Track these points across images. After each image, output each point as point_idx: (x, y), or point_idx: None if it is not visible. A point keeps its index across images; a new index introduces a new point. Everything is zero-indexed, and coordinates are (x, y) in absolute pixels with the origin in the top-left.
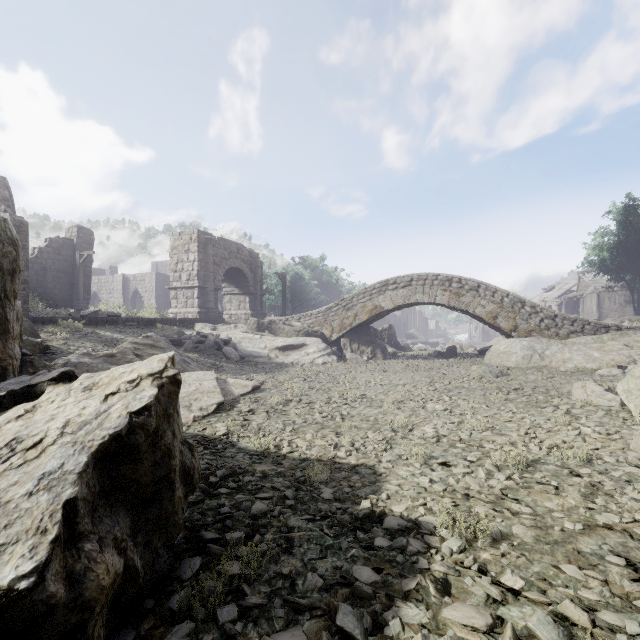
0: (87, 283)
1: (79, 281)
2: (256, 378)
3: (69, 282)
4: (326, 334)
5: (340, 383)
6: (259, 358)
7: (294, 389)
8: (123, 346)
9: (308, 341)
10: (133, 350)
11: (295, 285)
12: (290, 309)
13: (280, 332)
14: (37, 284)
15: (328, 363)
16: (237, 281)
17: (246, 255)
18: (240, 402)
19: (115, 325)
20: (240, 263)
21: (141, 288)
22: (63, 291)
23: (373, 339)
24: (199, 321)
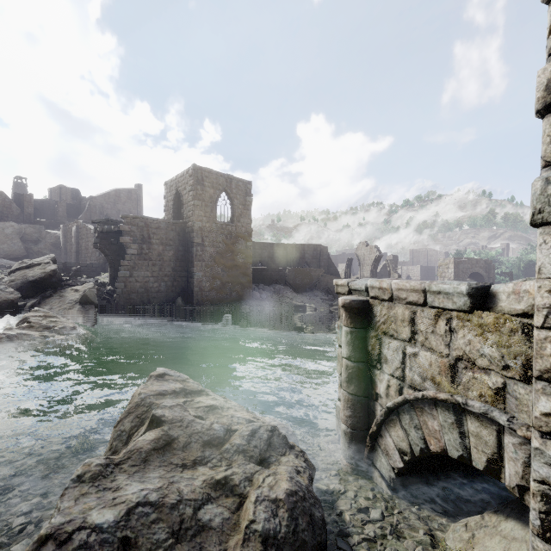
0: None
1: None
2: None
3: None
4: None
5: None
6: None
7: None
8: None
9: None
10: None
11: (527, 270)
12: None
13: None
14: None
15: None
16: (476, 278)
17: (482, 263)
18: None
19: None
20: (478, 269)
21: (411, 274)
22: None
23: None
24: None
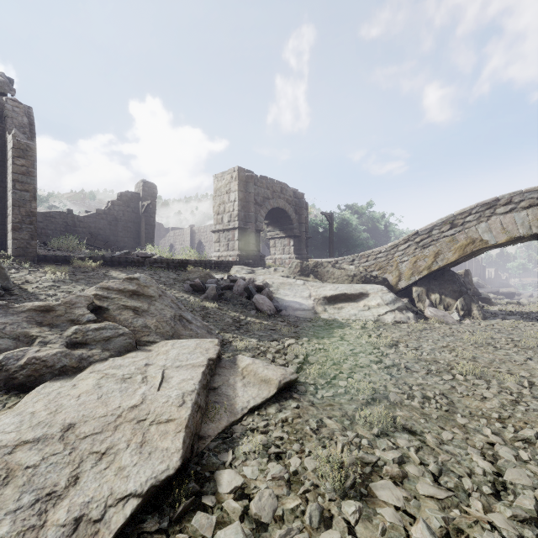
0: (151, 232)
1: (141, 229)
2: (291, 351)
3: (136, 231)
4: (390, 280)
5: (457, 378)
6: (300, 311)
7: (367, 396)
8: (76, 293)
9: (367, 289)
10: (91, 300)
11: (341, 230)
12: (335, 256)
13: (328, 277)
14: (110, 233)
15: (402, 323)
16: (281, 224)
17: (290, 195)
18: (235, 450)
19: (141, 266)
20: (283, 203)
21: (203, 239)
22: (131, 239)
23: (462, 288)
24: (237, 264)
